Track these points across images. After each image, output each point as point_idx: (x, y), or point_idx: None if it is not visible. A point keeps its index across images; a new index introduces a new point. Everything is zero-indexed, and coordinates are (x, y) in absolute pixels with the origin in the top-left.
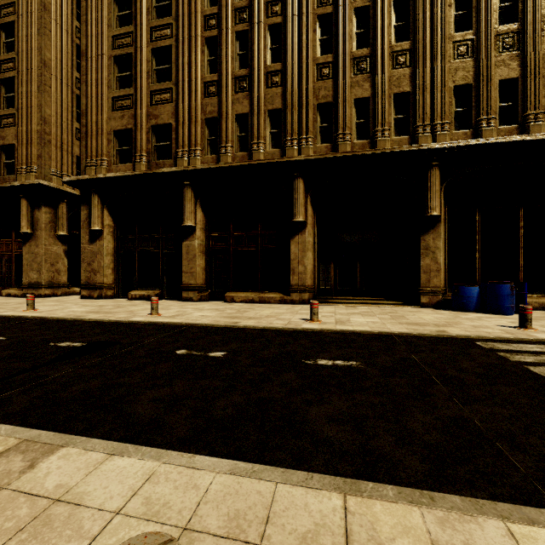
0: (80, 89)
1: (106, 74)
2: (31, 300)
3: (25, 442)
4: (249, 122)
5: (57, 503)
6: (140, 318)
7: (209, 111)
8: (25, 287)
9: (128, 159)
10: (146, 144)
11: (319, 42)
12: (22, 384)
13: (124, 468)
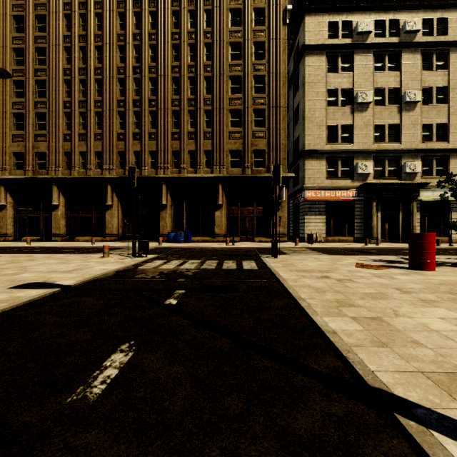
0: None
1: (9, 122)
2: None
3: None
4: (86, 156)
5: None
6: (20, 246)
7: (66, 148)
8: None
9: (22, 168)
10: (32, 161)
11: (120, 122)
12: None
13: None
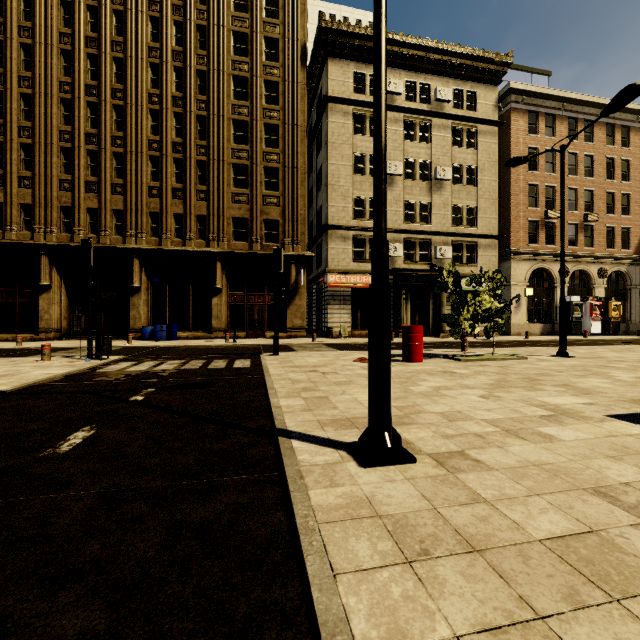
0: None
1: None
2: None
3: None
4: (4, 209)
5: None
6: None
7: None
8: None
9: None
10: None
11: (64, 163)
12: None
13: None
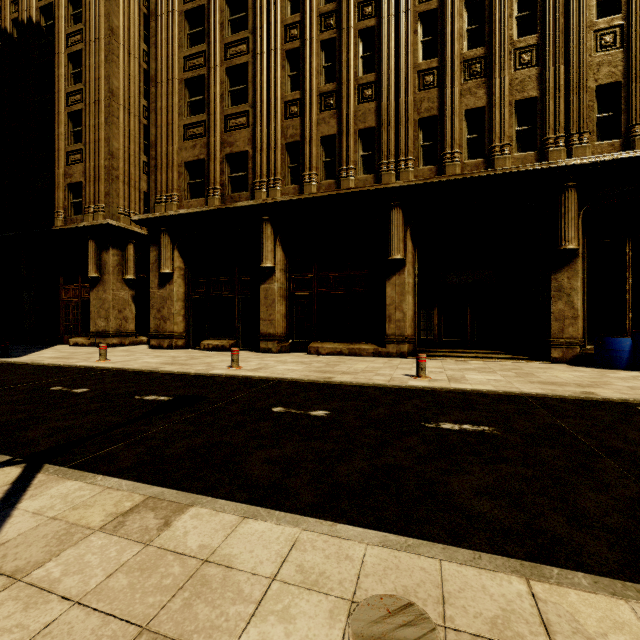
0: (147, 119)
1: (177, 100)
2: (103, 349)
3: (151, 499)
4: (336, 144)
5: (207, 564)
6: (221, 371)
7: (291, 134)
8: (93, 336)
9: (200, 193)
10: (219, 175)
11: (421, 44)
12: (123, 439)
13: (263, 533)
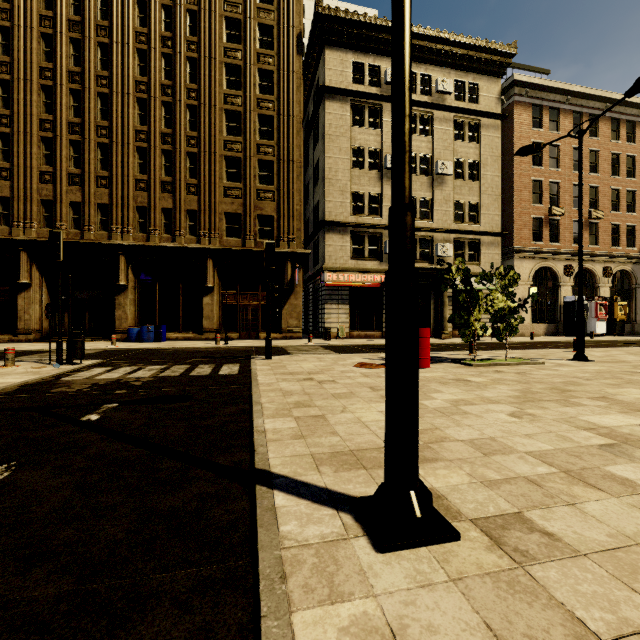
0: None
1: None
2: None
3: None
4: None
5: None
6: None
7: None
8: None
9: None
10: None
11: (45, 154)
12: None
13: None
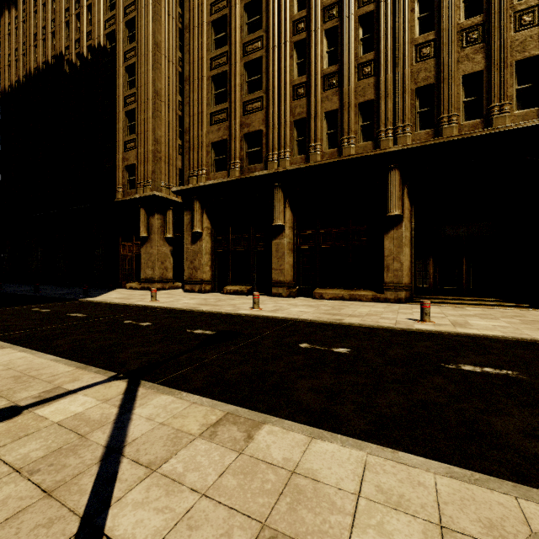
0: (181, 111)
1: (205, 93)
2: (154, 292)
3: (230, 415)
4: (338, 118)
5: (295, 475)
6: (246, 312)
7: (298, 112)
8: (143, 281)
9: (223, 167)
10: (239, 151)
11: (418, 21)
12: (189, 363)
13: (334, 453)
